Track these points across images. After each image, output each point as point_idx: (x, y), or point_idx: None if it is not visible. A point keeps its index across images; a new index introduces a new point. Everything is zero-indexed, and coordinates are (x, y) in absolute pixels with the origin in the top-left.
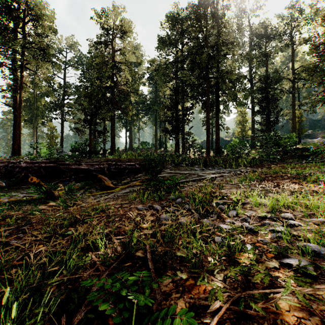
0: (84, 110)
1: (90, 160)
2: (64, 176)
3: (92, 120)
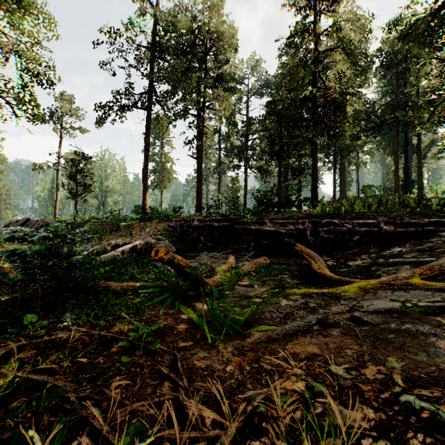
0: (269, 138)
1: (279, 217)
2: (240, 242)
3: (282, 150)
